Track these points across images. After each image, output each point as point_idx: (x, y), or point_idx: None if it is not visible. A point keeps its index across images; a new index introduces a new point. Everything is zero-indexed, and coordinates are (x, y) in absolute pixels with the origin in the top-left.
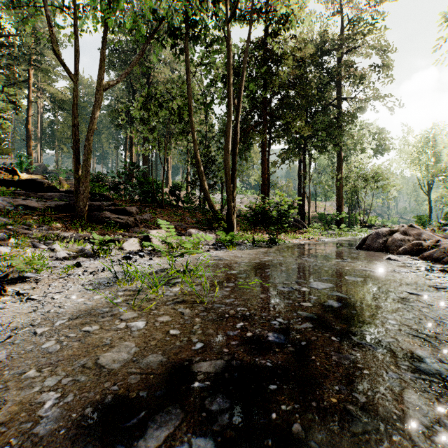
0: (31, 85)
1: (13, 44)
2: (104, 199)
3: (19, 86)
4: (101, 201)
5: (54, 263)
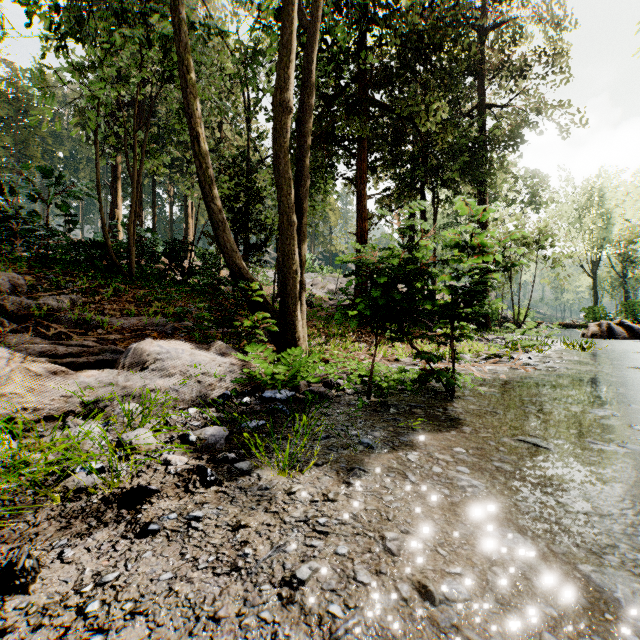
0: None
1: None
2: None
3: None
4: None
5: None
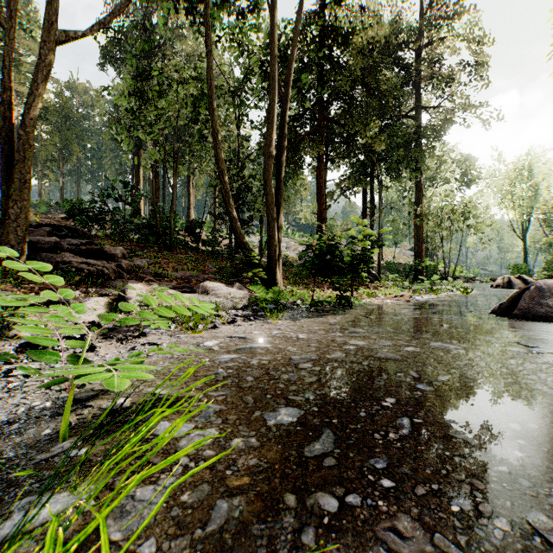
0: None
1: None
2: (78, 236)
3: None
4: (69, 238)
5: None
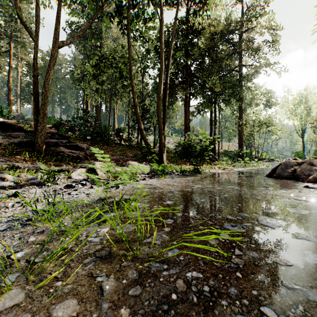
0: (12, 54)
1: None
2: (62, 138)
3: None
4: (59, 139)
5: None
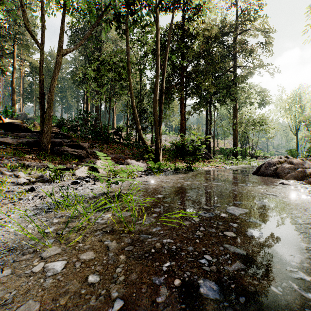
0: (15, 56)
1: (2, 26)
2: (65, 137)
3: (5, 56)
4: (62, 138)
5: (14, 188)
